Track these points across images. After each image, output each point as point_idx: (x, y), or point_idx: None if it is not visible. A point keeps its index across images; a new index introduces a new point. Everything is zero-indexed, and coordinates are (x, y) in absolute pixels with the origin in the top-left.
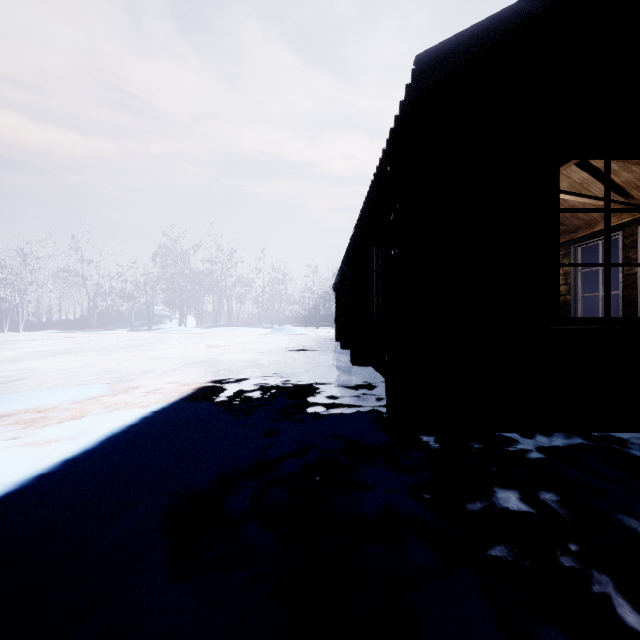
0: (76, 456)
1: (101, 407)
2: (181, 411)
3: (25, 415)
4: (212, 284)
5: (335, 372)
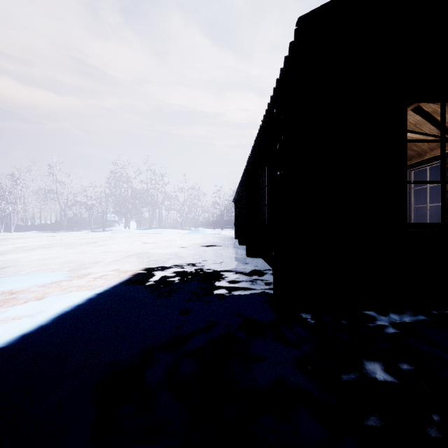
0: (31, 332)
1: (59, 290)
2: (118, 293)
3: (1, 296)
4: (148, 199)
5: (235, 262)
